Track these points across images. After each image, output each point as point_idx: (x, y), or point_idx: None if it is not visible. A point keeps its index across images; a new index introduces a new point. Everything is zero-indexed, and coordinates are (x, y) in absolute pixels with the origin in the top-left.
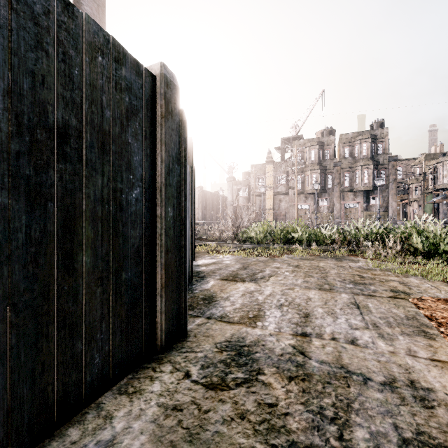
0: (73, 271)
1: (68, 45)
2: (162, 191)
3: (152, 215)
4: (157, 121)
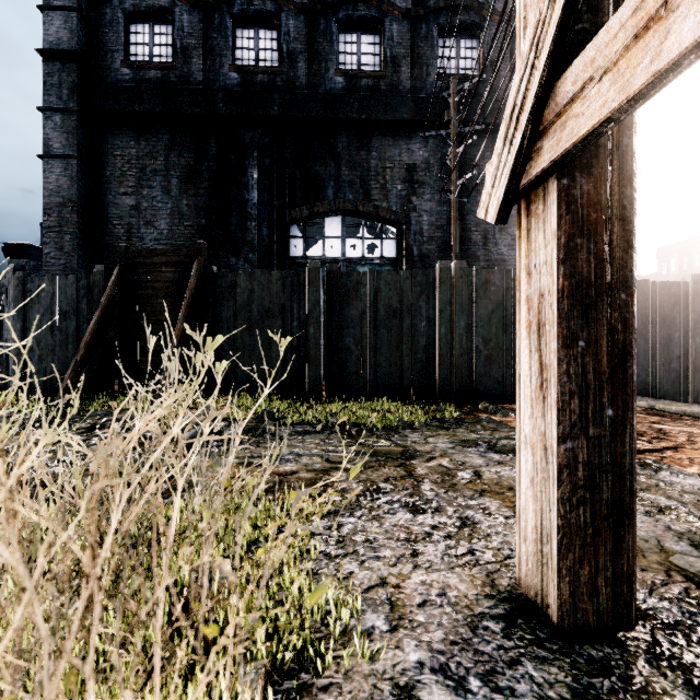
0: (654, 360)
1: (653, 295)
2: (692, 332)
3: (686, 343)
4: (689, 301)
